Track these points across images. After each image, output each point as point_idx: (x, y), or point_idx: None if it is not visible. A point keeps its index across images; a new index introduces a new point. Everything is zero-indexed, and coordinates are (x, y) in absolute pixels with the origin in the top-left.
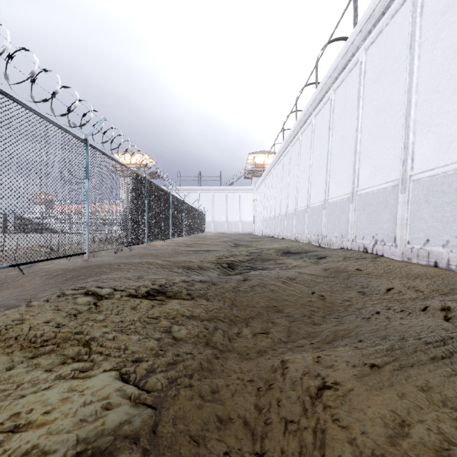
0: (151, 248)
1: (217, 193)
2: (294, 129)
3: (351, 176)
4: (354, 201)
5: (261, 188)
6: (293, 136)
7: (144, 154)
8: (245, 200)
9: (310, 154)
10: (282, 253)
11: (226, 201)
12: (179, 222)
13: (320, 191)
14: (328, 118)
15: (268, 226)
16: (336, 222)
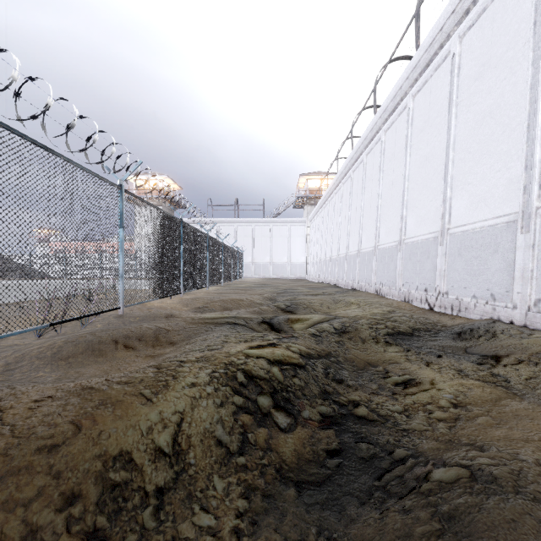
0: (134, 315)
1: (259, 227)
2: (373, 126)
3: (516, 179)
4: (532, 228)
5: (317, 219)
6: (371, 137)
7: (165, 176)
8: (295, 235)
9: (406, 158)
10: (386, 336)
11: (270, 237)
12: (200, 266)
13: (428, 214)
14: (444, 89)
15: (328, 270)
16: (474, 269)
